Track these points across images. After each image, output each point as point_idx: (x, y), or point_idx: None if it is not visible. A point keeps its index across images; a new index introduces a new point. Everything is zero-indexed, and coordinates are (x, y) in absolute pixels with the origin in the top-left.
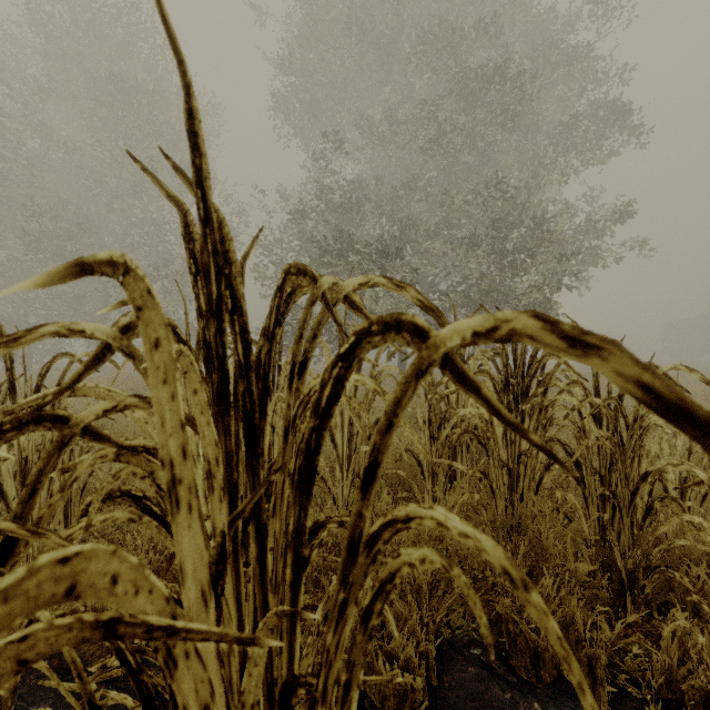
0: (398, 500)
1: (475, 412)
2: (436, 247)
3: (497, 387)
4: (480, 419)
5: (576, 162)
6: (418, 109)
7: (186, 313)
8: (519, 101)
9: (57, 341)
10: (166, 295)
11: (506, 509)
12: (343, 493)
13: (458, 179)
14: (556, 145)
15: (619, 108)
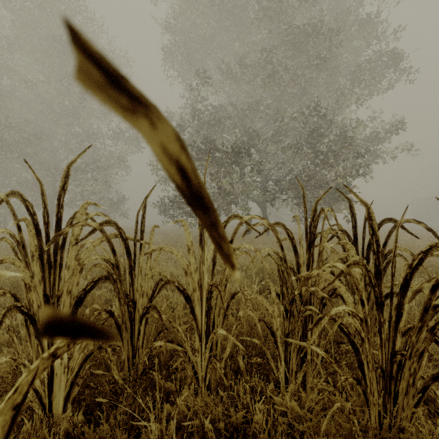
0: (254, 372)
1: (348, 310)
2: (272, 149)
3: (372, 280)
4: (329, 293)
5: (365, 93)
6: (260, 55)
7: (44, 194)
8: (329, 49)
9: (24, 211)
10: (94, 182)
11: (379, 415)
12: (201, 362)
13: (286, 104)
14: (351, 82)
15: (394, 56)
